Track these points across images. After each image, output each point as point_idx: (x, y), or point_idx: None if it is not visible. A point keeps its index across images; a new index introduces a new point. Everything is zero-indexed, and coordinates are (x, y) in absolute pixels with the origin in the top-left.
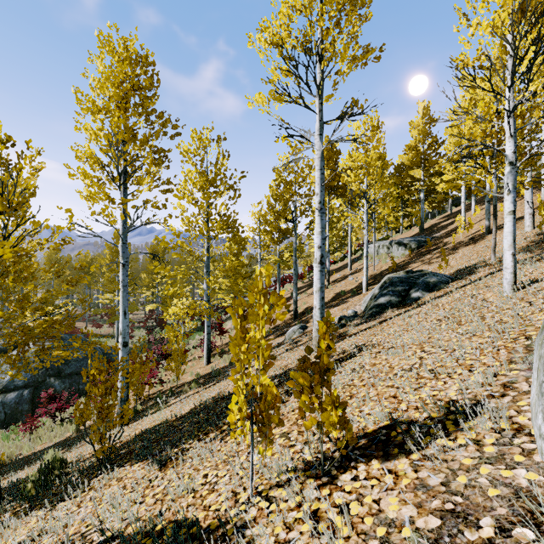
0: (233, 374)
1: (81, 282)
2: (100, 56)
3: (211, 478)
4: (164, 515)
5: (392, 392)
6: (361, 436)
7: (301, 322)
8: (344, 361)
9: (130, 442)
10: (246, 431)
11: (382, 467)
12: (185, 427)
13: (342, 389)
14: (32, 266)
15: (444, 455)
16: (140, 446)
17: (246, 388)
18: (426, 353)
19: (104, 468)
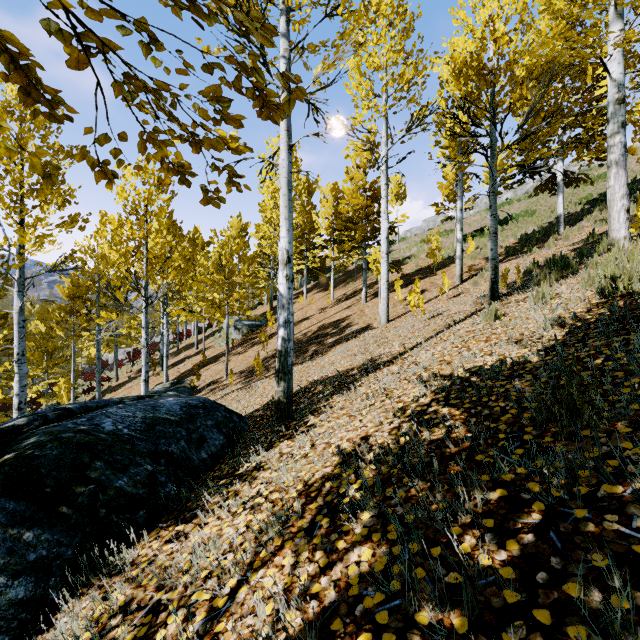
0: None
1: None
2: None
3: None
4: None
5: None
6: None
7: None
8: None
9: None
10: None
11: None
12: None
13: None
14: None
15: None
16: None
17: None
18: None
19: None
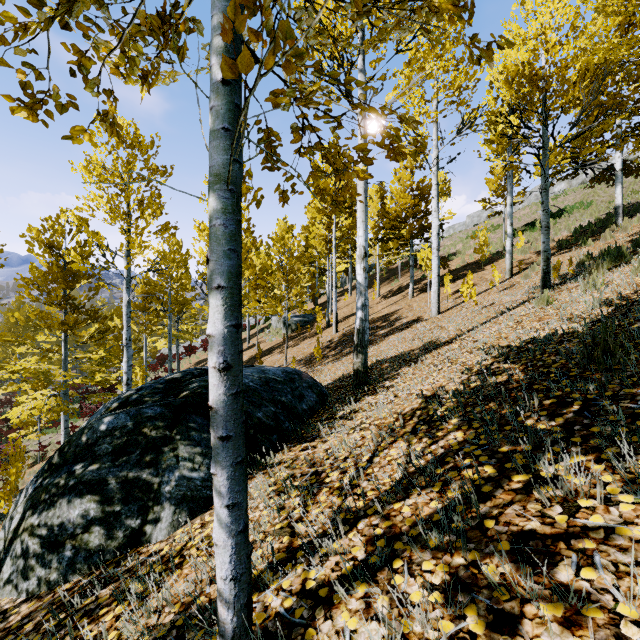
0: None
1: None
2: None
3: None
4: None
5: None
6: None
7: None
8: None
9: None
10: None
11: None
12: None
13: None
14: None
15: None
16: None
17: None
18: None
19: None
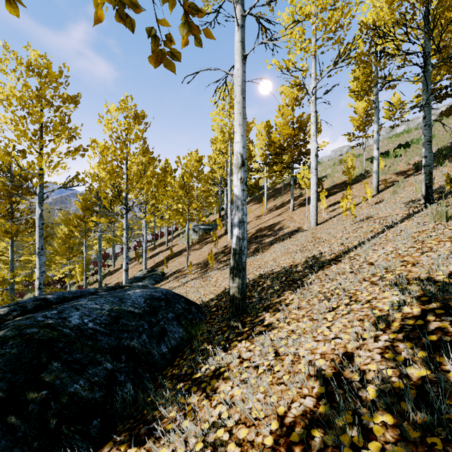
0: None
1: None
2: None
3: None
4: None
5: None
6: None
7: None
8: None
9: None
10: None
11: None
12: None
13: None
14: None
15: None
16: None
17: None
18: None
19: None
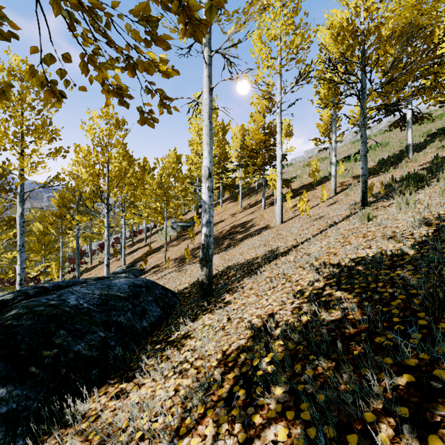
0: None
1: None
2: None
3: None
4: None
5: None
6: None
7: None
8: None
9: None
10: None
11: None
12: None
13: None
14: None
15: None
16: None
17: None
18: None
19: None
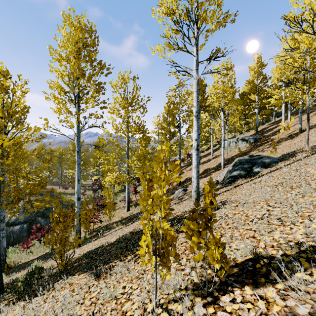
0: (142, 220)
1: (51, 161)
2: (64, 27)
3: (127, 290)
4: (95, 315)
5: (251, 233)
6: (233, 266)
7: (183, 187)
8: (213, 211)
9: (80, 258)
10: (152, 262)
11: (254, 293)
12: (113, 251)
13: (214, 230)
14: (27, 153)
15: (305, 287)
16: (85, 262)
17: (151, 230)
18: (271, 207)
19: (62, 276)
